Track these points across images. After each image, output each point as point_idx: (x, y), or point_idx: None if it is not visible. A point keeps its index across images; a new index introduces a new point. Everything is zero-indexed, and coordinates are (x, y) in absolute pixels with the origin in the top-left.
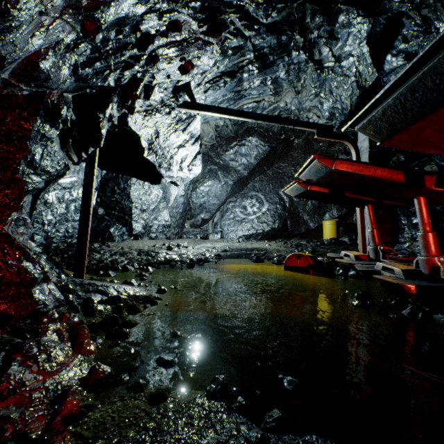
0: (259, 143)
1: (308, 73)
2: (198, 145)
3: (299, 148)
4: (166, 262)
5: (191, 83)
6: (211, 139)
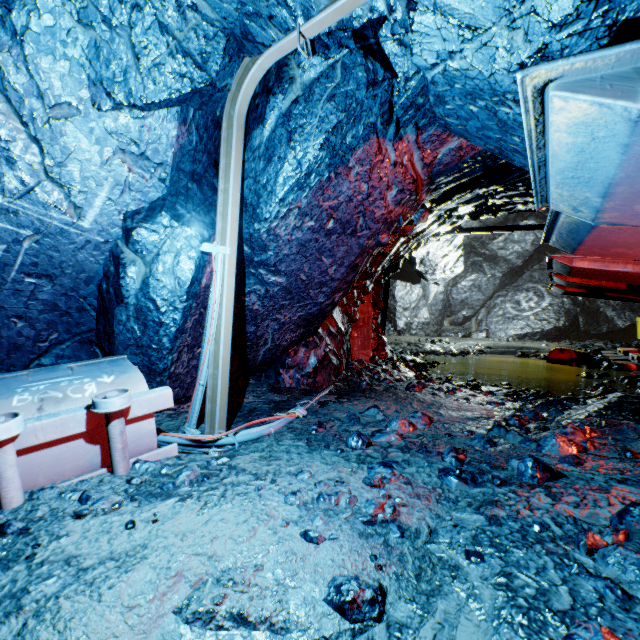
0: None
1: None
2: (460, 250)
3: None
4: (431, 352)
5: None
6: None
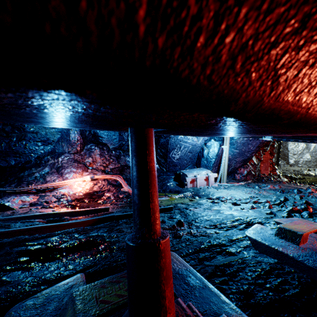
0: None
1: None
2: None
3: None
4: (306, 175)
5: None
6: None
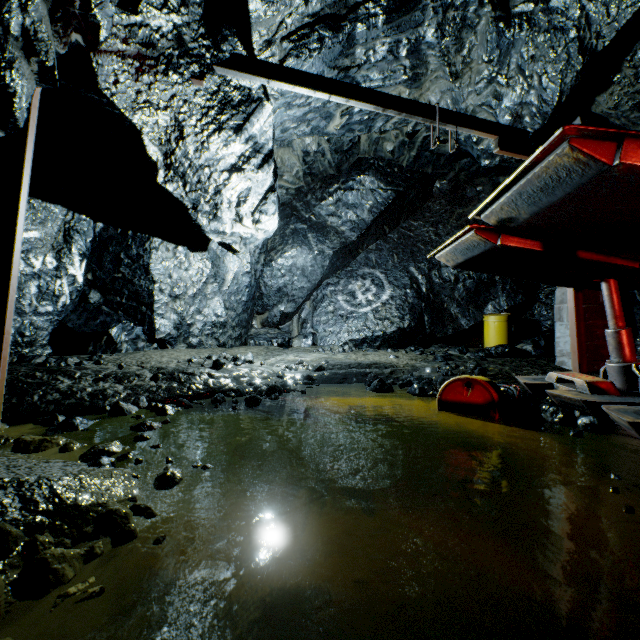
0: (376, 186)
1: (479, 31)
2: (271, 173)
3: (441, 197)
4: (206, 393)
5: (252, 37)
6: (296, 177)
